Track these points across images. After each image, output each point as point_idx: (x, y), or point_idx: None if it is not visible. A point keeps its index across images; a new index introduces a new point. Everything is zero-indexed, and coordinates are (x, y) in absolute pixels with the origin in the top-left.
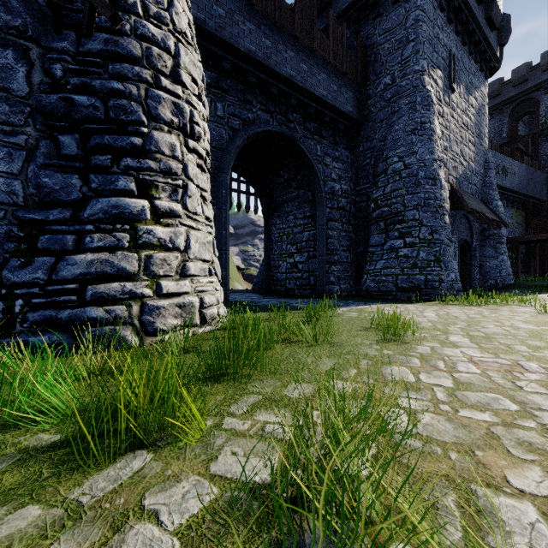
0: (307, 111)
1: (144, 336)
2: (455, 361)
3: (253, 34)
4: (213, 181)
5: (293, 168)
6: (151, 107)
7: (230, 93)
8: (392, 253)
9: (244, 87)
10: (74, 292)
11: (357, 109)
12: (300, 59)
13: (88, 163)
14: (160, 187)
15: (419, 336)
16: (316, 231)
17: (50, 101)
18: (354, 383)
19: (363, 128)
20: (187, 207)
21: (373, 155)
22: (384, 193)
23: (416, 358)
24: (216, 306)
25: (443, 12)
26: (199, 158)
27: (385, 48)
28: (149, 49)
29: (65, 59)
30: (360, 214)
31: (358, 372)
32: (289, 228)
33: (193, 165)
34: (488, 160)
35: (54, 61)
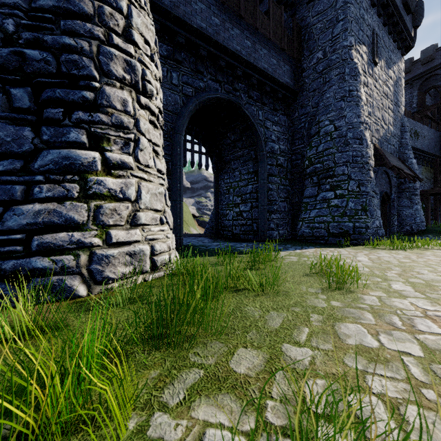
0: (251, 81)
1: (92, 284)
2: (411, 317)
3: (203, 13)
4: (169, 141)
5: (238, 131)
6: (103, 63)
7: (184, 65)
8: (324, 204)
9: (196, 60)
10: (20, 242)
11: (293, 80)
12: (244, 36)
13: (41, 116)
14: (112, 140)
15: (361, 283)
16: (258, 185)
17: (2, 54)
18: (309, 349)
19: (298, 96)
20: (139, 160)
21: (307, 119)
22: (316, 152)
23: (368, 312)
24: (167, 252)
25: None
26: (152, 115)
27: (318, 27)
28: (101, 7)
29: (17, 14)
30: (295, 170)
31: (311, 333)
32: (235, 182)
33: (145, 121)
34: (404, 124)
35: (6, 16)
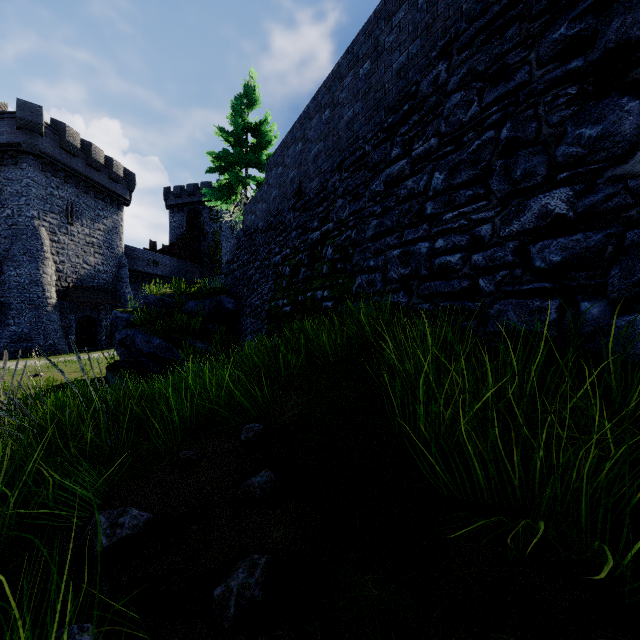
0: None
1: None
2: None
3: None
4: None
5: None
6: None
7: None
8: (6, 329)
9: None
10: None
11: None
12: None
13: None
14: None
15: None
16: None
17: None
18: None
19: None
20: None
21: None
22: (3, 289)
23: None
24: None
25: (60, 177)
26: None
27: (8, 190)
28: None
29: None
30: None
31: None
32: None
33: None
34: (121, 262)
35: None
